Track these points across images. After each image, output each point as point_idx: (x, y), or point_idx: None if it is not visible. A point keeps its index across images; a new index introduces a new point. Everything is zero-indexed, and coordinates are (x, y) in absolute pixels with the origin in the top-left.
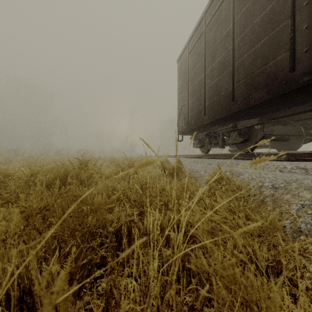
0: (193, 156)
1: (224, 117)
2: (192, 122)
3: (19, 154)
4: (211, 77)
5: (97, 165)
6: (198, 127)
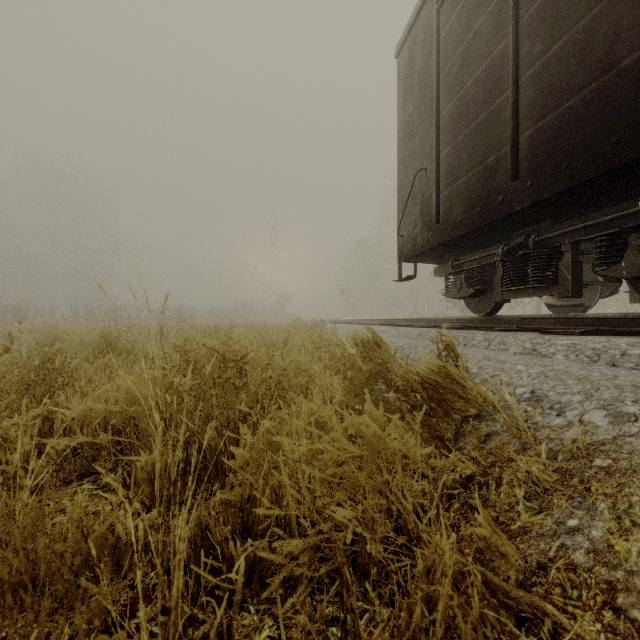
0: (437, 322)
1: (638, 158)
2: (453, 214)
3: (26, 316)
4: (553, 25)
5: (170, 347)
6: (470, 234)
